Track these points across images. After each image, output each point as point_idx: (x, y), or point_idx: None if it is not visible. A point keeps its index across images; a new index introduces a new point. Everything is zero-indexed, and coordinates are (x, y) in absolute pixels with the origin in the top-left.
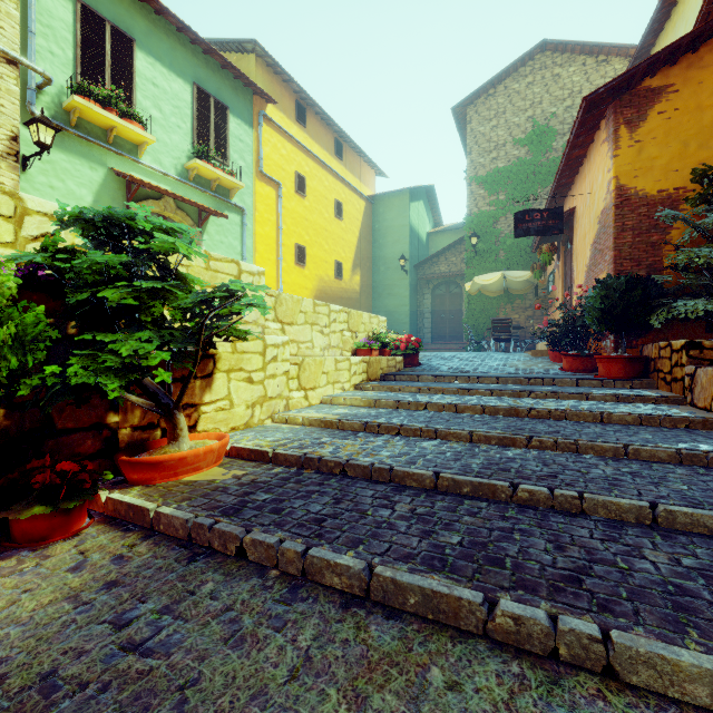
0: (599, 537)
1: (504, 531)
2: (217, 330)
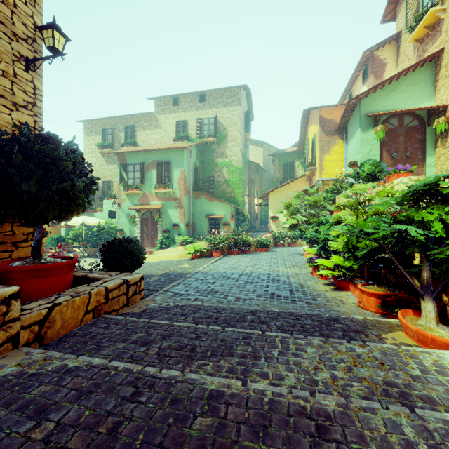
0: (200, 322)
1: (233, 321)
2: (431, 247)
